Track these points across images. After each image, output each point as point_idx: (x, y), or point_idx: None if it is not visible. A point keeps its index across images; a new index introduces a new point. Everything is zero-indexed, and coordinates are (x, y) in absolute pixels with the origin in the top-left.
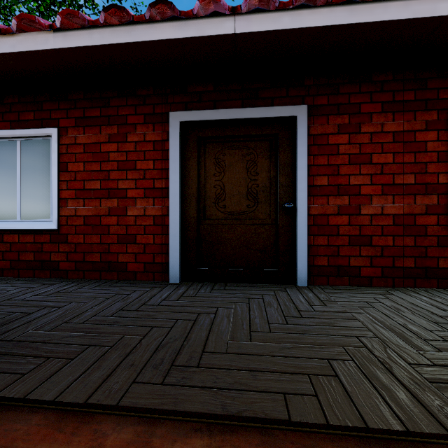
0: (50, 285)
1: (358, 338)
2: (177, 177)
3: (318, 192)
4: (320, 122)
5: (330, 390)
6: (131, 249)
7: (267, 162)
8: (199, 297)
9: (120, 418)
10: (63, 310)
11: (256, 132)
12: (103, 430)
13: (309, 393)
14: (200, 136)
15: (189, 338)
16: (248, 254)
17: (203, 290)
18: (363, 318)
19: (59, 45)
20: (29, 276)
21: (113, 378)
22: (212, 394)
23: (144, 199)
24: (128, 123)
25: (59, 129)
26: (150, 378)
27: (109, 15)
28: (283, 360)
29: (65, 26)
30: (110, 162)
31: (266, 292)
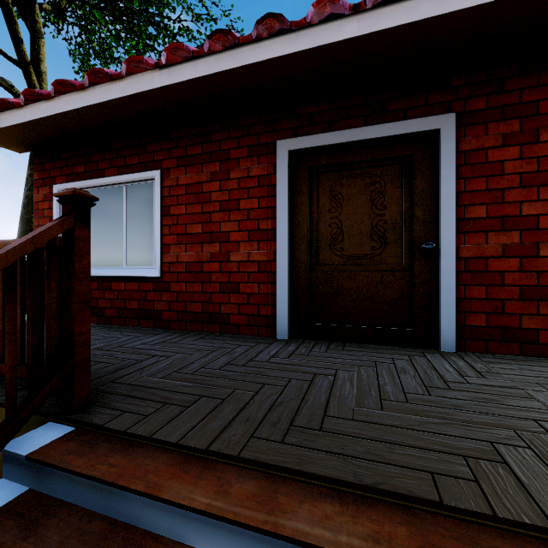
0: (154, 335)
1: (536, 422)
2: (285, 216)
3: (472, 228)
4: (475, 134)
5: (496, 479)
6: (234, 299)
7: (397, 192)
8: (312, 356)
9: (241, 470)
10: (171, 360)
11: (383, 155)
12: (226, 479)
13: (465, 477)
14: (312, 166)
15: (306, 399)
16: (372, 308)
17: (317, 349)
18: (545, 398)
19: (165, 82)
20: (134, 325)
21: (230, 430)
22: (340, 460)
23: (248, 242)
24: (231, 158)
25: (161, 171)
26: (269, 435)
27: (213, 42)
28: (428, 436)
29: (169, 62)
30: (212, 202)
31: (397, 357)
